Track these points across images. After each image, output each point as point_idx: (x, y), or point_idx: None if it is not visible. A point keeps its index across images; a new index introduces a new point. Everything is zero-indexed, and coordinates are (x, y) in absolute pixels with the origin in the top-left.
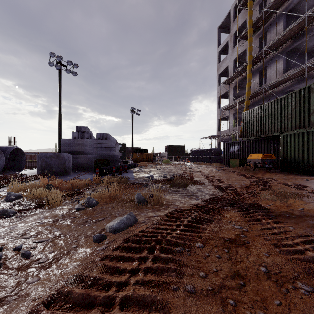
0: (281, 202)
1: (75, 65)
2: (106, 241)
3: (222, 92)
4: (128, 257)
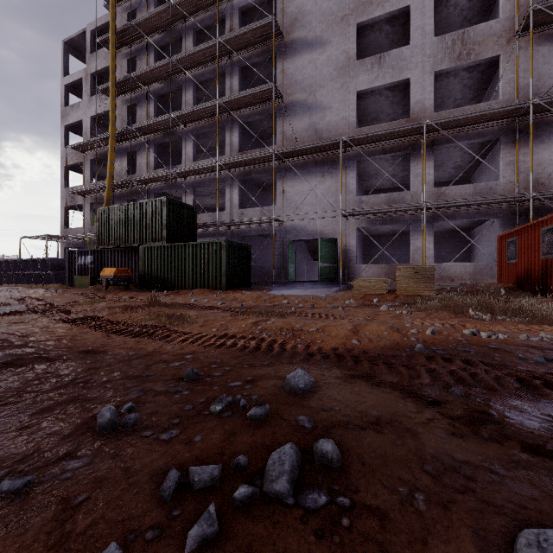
0: (89, 305)
1: None
2: None
3: (71, 161)
4: None
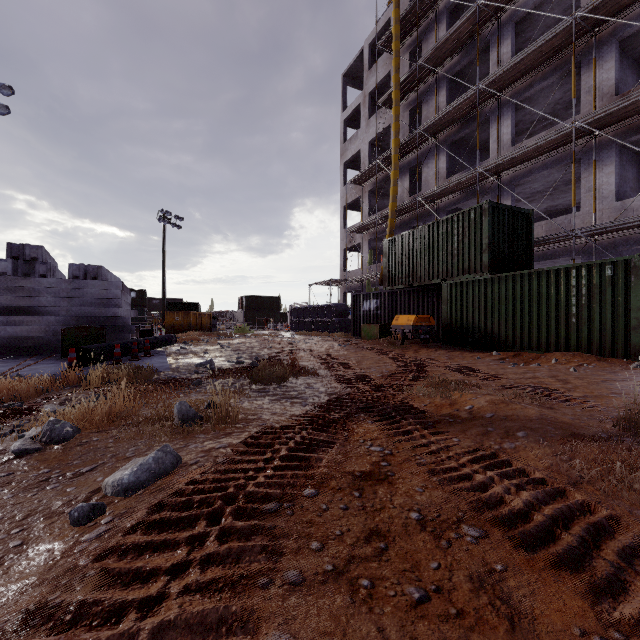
0: (443, 398)
1: (4, 88)
2: (106, 516)
3: (350, 199)
4: (163, 543)
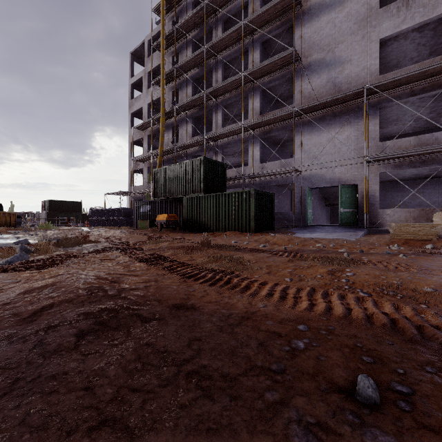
0: (154, 245)
1: None
2: None
3: (135, 138)
4: (34, 262)
